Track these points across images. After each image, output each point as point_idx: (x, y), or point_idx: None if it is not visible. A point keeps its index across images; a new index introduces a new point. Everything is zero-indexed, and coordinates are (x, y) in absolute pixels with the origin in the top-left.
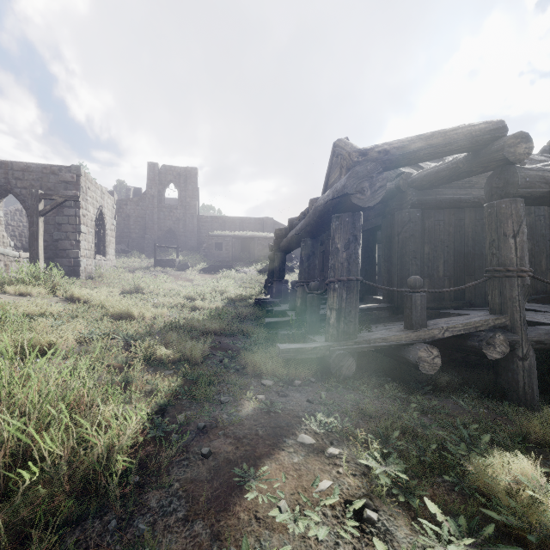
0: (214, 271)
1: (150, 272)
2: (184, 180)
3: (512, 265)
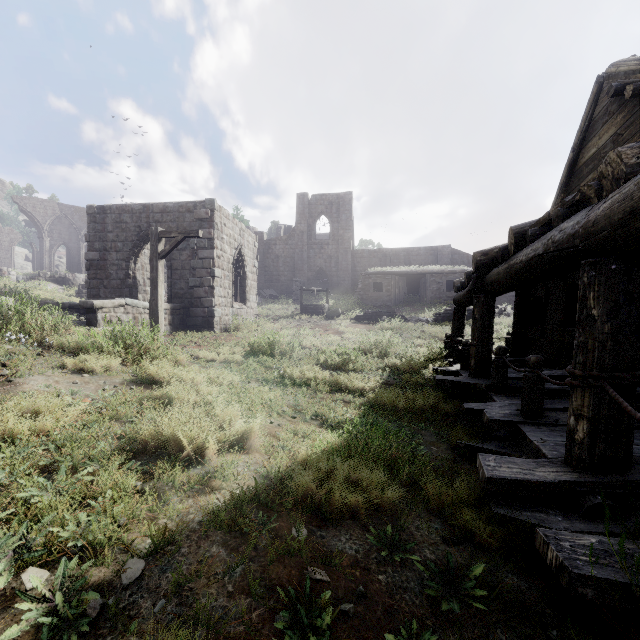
0: (371, 320)
1: (295, 322)
2: (336, 208)
3: None
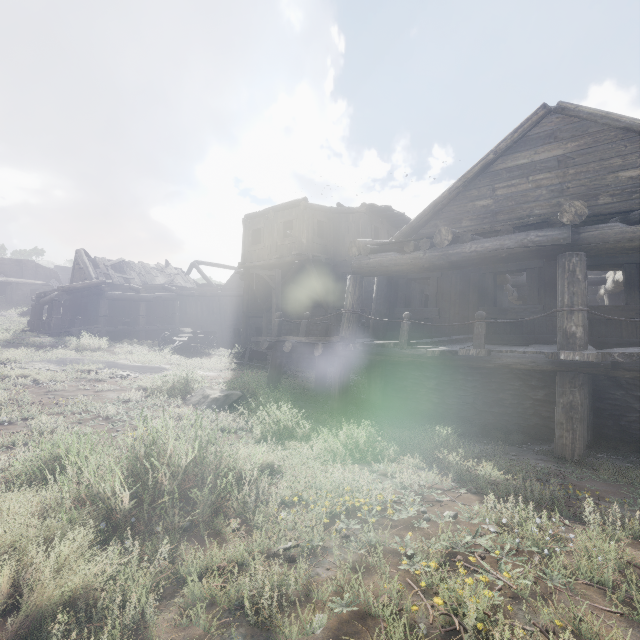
0: None
1: None
2: None
3: (102, 314)
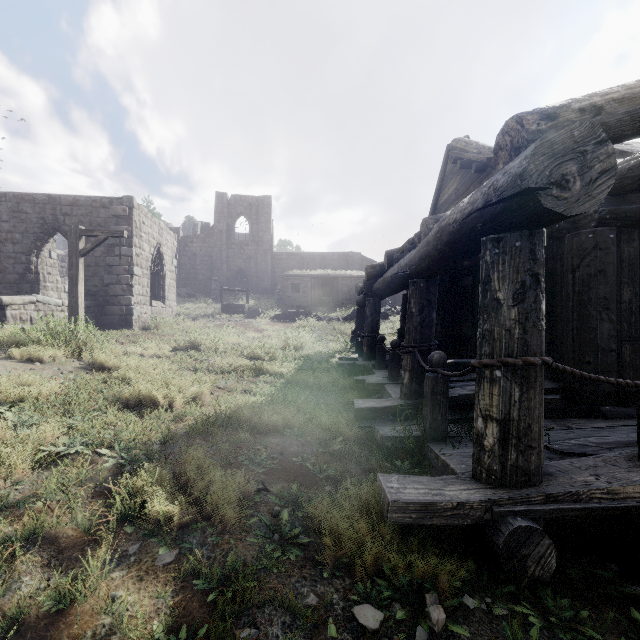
0: (289, 319)
1: (215, 320)
2: (256, 211)
3: None
